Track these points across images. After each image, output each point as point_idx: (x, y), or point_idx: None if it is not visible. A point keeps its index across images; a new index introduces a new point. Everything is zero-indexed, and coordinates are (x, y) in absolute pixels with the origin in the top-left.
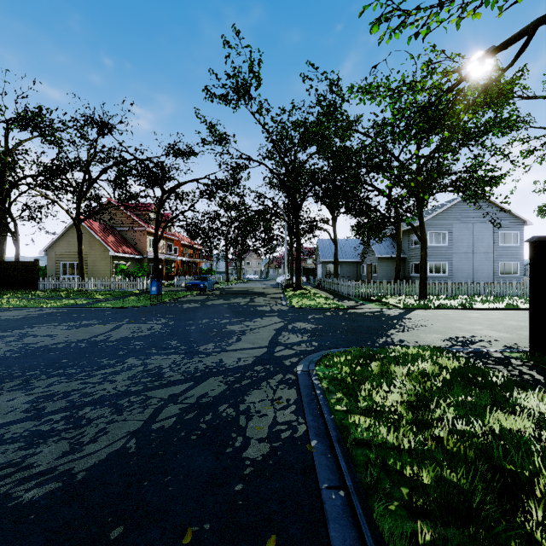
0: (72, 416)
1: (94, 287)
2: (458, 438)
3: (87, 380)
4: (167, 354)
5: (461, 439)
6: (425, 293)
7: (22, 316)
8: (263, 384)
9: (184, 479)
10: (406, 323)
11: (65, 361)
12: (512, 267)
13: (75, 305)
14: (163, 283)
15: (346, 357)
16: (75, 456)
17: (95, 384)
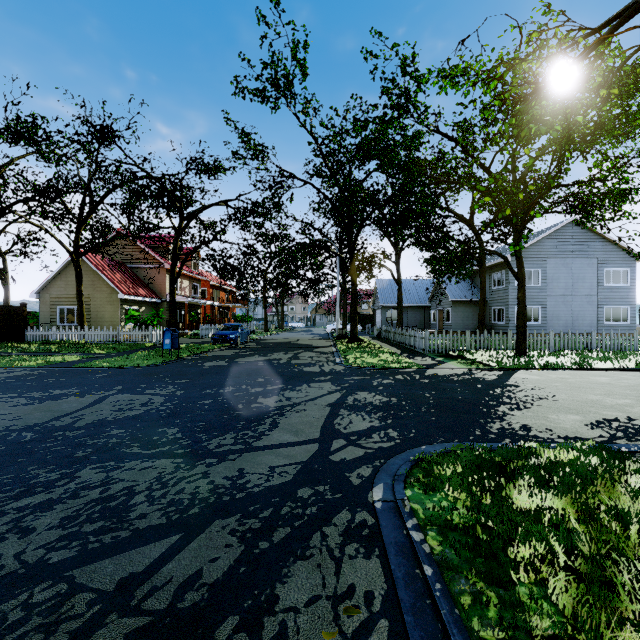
0: None
1: (96, 339)
2: None
3: None
4: (154, 457)
5: None
6: (524, 348)
7: None
8: (313, 541)
9: None
10: (516, 394)
11: None
12: (621, 313)
13: (61, 364)
14: (186, 333)
15: (455, 468)
16: None
17: None
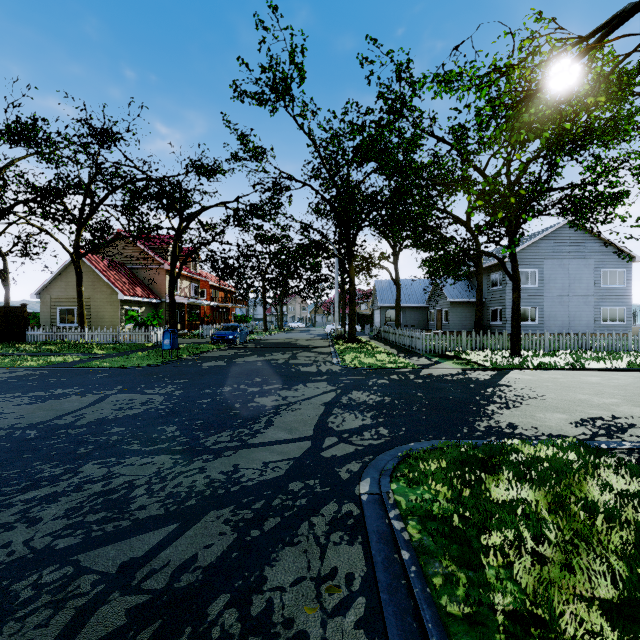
0: None
1: (96, 339)
2: None
3: None
4: (153, 453)
5: None
6: (518, 348)
7: None
8: (301, 529)
9: None
10: (507, 393)
11: None
12: (617, 313)
13: (62, 364)
14: (185, 333)
15: (439, 463)
16: None
17: None
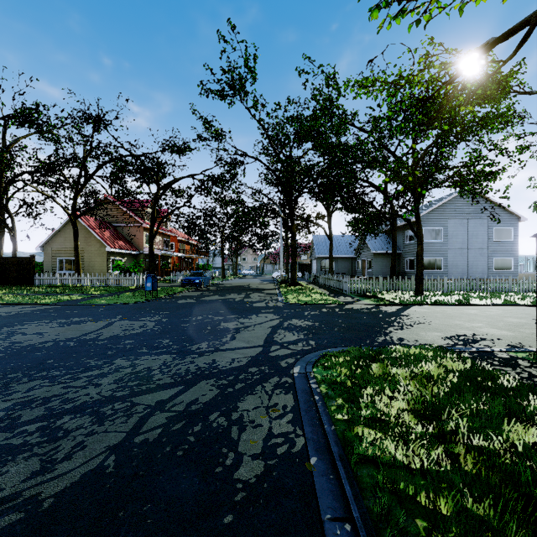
0: (48, 427)
1: (90, 283)
2: (475, 456)
3: (71, 383)
4: (158, 354)
5: (478, 457)
6: (421, 289)
7: (14, 312)
8: (257, 388)
9: (166, 507)
10: (404, 320)
11: (50, 362)
12: (506, 263)
13: (69, 301)
14: (159, 279)
15: (345, 358)
16: (45, 478)
17: (79, 388)
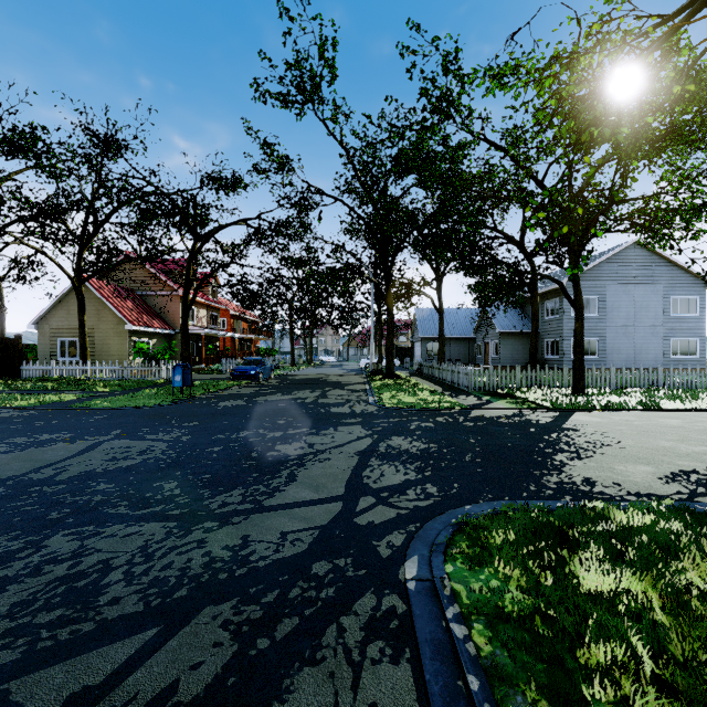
0: None
1: (99, 375)
2: None
3: None
4: (143, 520)
5: None
6: (581, 386)
7: None
8: (327, 637)
9: None
10: (575, 440)
11: None
12: (689, 346)
13: (56, 404)
14: (202, 368)
15: (506, 535)
16: None
17: None
